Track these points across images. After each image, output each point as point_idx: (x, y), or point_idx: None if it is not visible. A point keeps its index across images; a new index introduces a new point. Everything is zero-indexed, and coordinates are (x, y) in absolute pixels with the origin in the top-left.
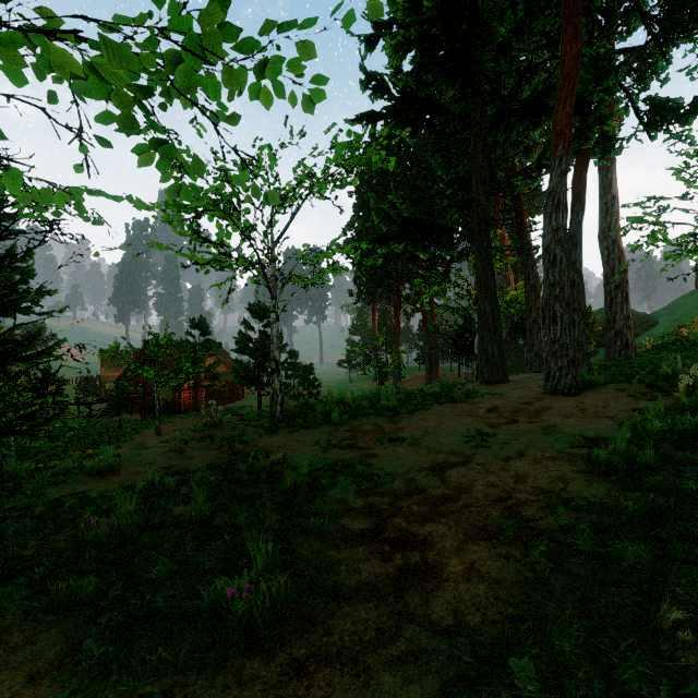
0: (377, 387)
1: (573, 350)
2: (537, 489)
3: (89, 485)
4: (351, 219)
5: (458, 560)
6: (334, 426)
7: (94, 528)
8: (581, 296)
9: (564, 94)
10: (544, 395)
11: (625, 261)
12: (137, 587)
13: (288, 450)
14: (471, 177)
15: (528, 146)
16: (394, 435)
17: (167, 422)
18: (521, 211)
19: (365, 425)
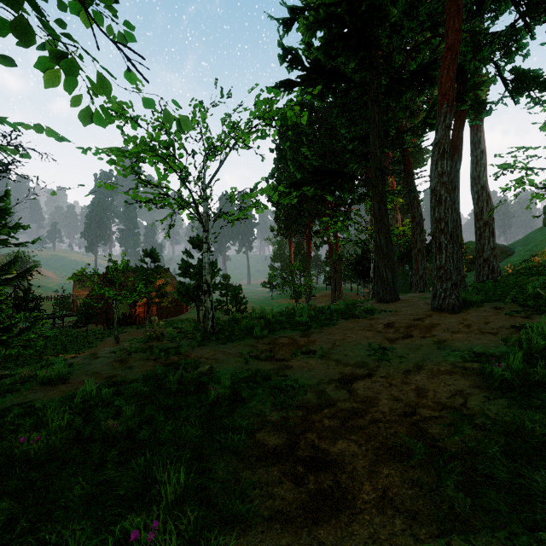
0: (293, 305)
1: (455, 275)
2: (438, 404)
3: (39, 394)
4: (272, 170)
5: (371, 485)
6: (256, 339)
7: (25, 444)
8: (459, 230)
9: (448, 61)
10: (432, 312)
11: (491, 202)
12: (53, 512)
13: (215, 362)
14: (369, 134)
15: (413, 111)
16: (306, 348)
17: (124, 332)
18: (409, 162)
19: (282, 339)
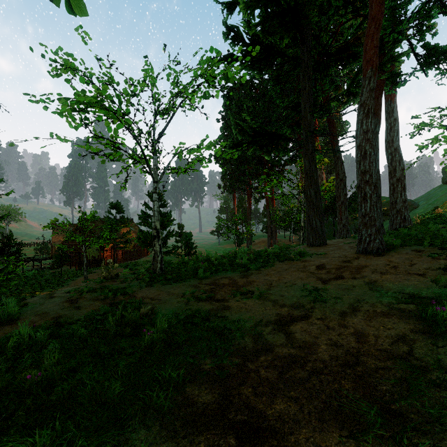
0: (235, 249)
1: (379, 221)
2: (382, 351)
3: None
4: (219, 137)
5: None
6: (199, 280)
7: None
8: (378, 184)
9: (372, 31)
10: (358, 255)
11: (403, 162)
12: None
13: (158, 302)
14: (300, 102)
15: (337, 86)
16: (245, 289)
17: (93, 272)
18: (333, 128)
19: (223, 279)
